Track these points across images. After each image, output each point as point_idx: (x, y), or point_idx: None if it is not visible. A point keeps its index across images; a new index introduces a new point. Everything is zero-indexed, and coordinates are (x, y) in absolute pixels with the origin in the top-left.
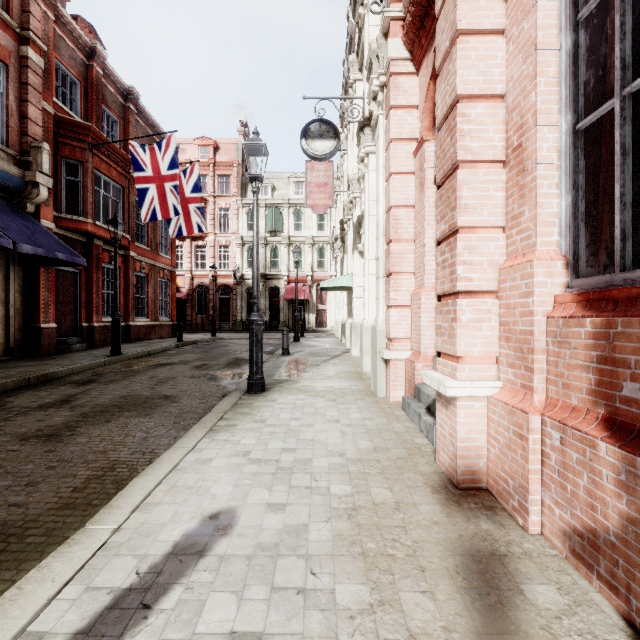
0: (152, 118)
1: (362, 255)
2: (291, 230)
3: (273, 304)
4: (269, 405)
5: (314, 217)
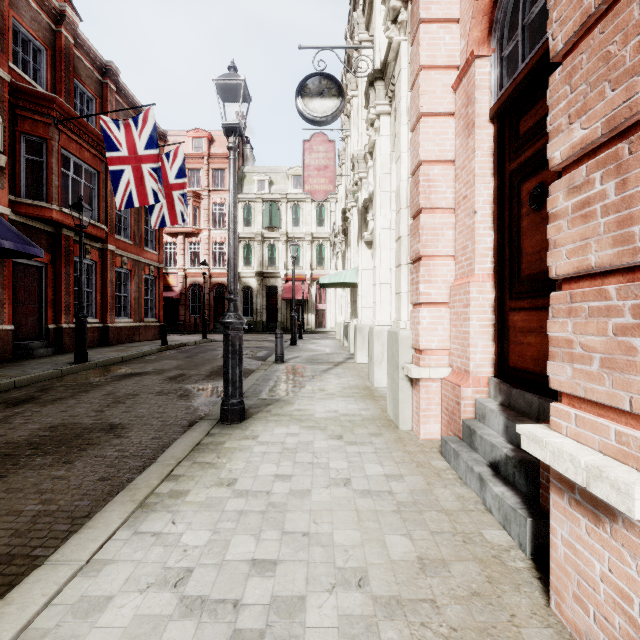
0: (135, 99)
1: (369, 245)
2: (289, 226)
3: (270, 304)
4: (246, 447)
5: (313, 212)
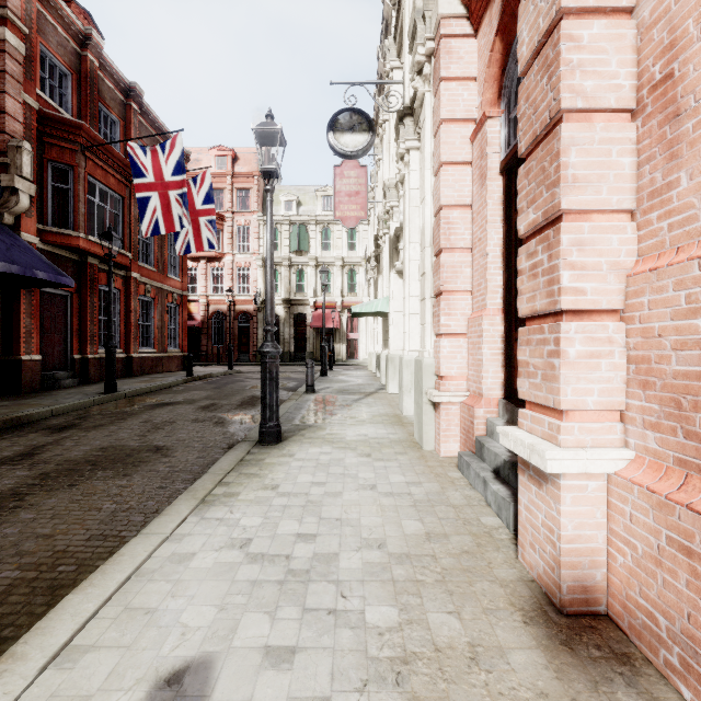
0: (159, 120)
1: (400, 275)
2: (318, 250)
3: (298, 333)
4: (285, 462)
5: (344, 235)
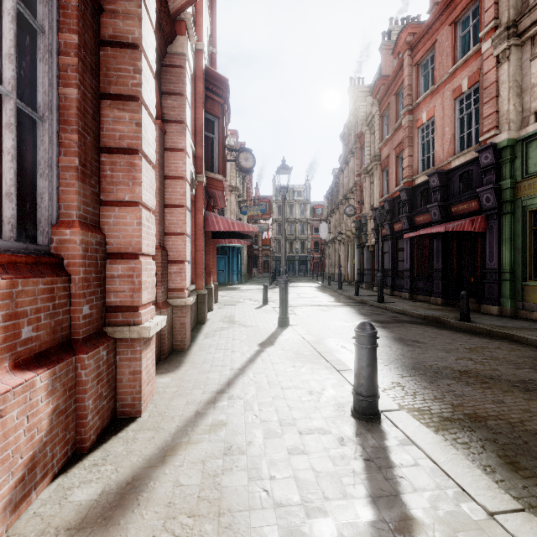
0: None
1: None
2: None
3: None
4: None
5: None
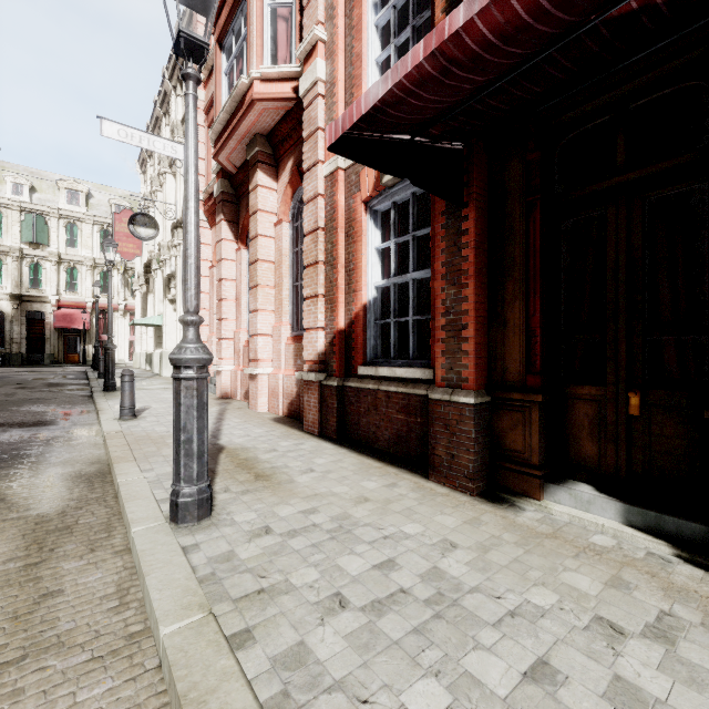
0: None
1: (171, 302)
2: (62, 246)
3: (33, 332)
4: None
5: (96, 236)
